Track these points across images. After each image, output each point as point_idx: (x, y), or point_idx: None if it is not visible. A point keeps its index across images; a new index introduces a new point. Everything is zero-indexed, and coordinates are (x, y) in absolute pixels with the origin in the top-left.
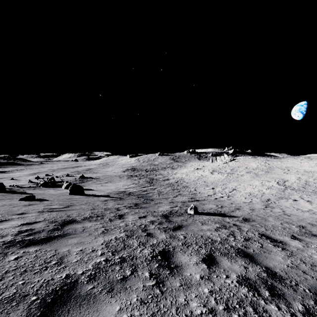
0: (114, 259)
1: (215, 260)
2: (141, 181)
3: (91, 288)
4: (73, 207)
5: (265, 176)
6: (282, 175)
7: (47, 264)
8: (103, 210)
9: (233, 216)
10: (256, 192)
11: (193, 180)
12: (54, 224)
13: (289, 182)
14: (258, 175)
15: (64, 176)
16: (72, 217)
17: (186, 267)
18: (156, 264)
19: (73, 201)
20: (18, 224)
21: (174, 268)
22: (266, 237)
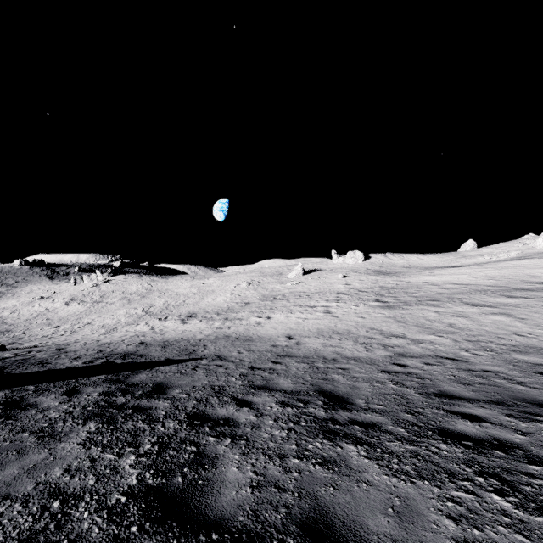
0: None
1: (0, 360)
2: None
3: None
4: None
5: (138, 302)
6: (155, 299)
7: None
8: None
9: (48, 345)
10: (112, 323)
11: (26, 319)
12: None
13: (154, 307)
14: (131, 301)
15: None
16: None
17: None
18: None
19: None
20: None
21: None
22: (56, 349)
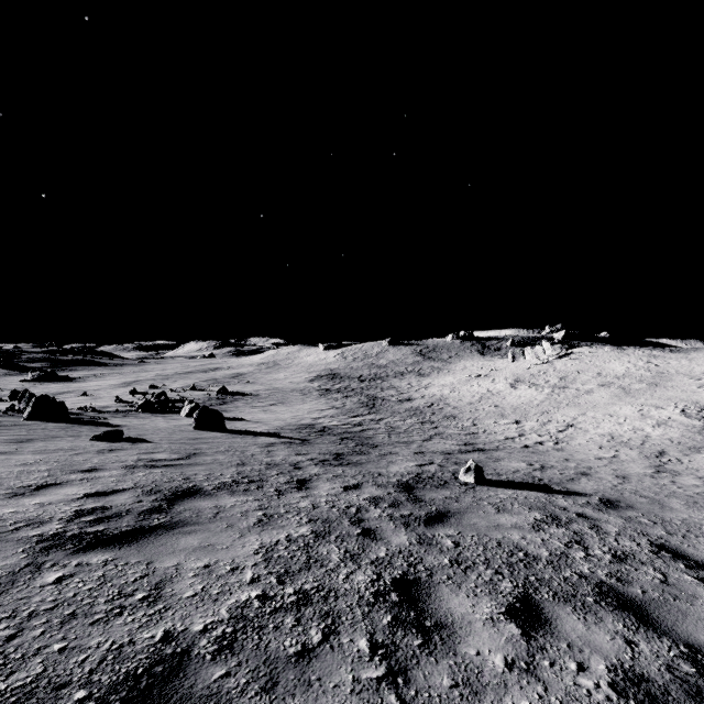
0: (281, 596)
1: (540, 613)
2: (349, 402)
3: (221, 674)
4: (198, 459)
5: (649, 394)
6: (694, 392)
7: (124, 599)
8: (264, 468)
9: (575, 492)
10: (627, 433)
11: (468, 402)
12: (153, 496)
13: None
14: (630, 391)
15: (186, 389)
16: (195, 481)
17: (465, 630)
18: (387, 617)
19: (200, 445)
20: (79, 494)
21: (432, 631)
22: (672, 554)
